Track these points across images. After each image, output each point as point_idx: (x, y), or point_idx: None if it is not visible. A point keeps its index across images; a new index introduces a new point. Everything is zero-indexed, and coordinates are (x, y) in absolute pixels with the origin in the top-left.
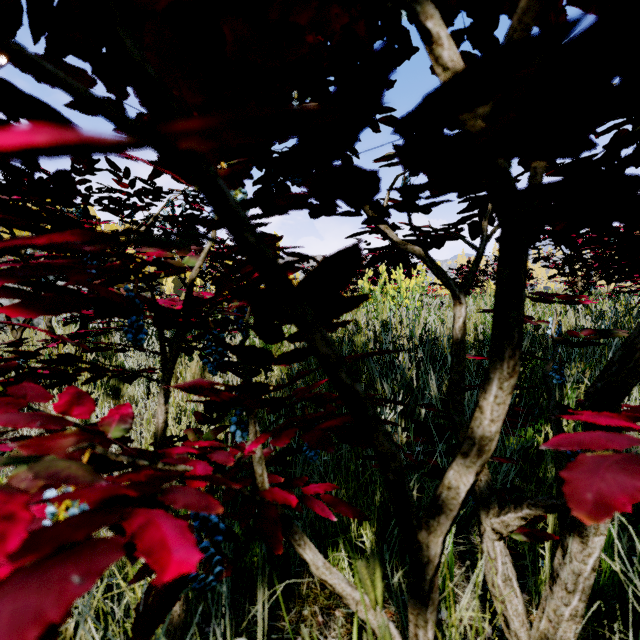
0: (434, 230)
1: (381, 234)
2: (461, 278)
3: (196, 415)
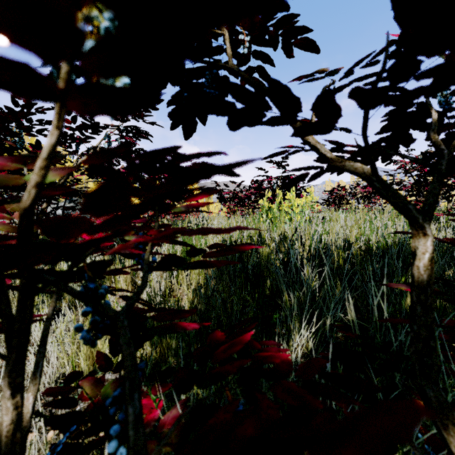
0: (362, 148)
1: (276, 164)
2: (332, 198)
3: (98, 357)
